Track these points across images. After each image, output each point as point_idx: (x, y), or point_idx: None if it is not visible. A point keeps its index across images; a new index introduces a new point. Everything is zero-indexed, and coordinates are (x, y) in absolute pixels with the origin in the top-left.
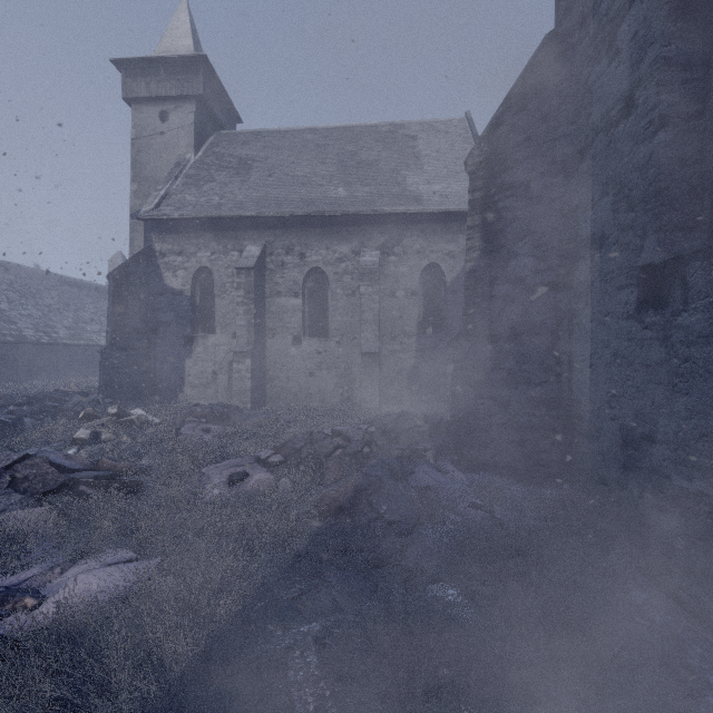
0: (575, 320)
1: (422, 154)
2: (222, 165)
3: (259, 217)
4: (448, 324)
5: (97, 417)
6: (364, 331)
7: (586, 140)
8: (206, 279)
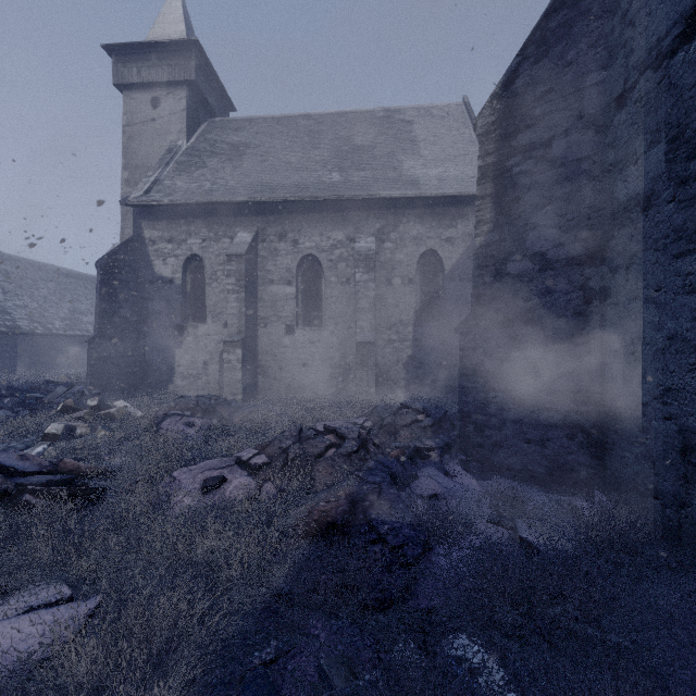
0: (610, 299)
1: (419, 138)
2: (214, 151)
3: (250, 203)
4: (446, 313)
5: (77, 409)
6: (359, 320)
7: (626, 84)
8: (197, 266)
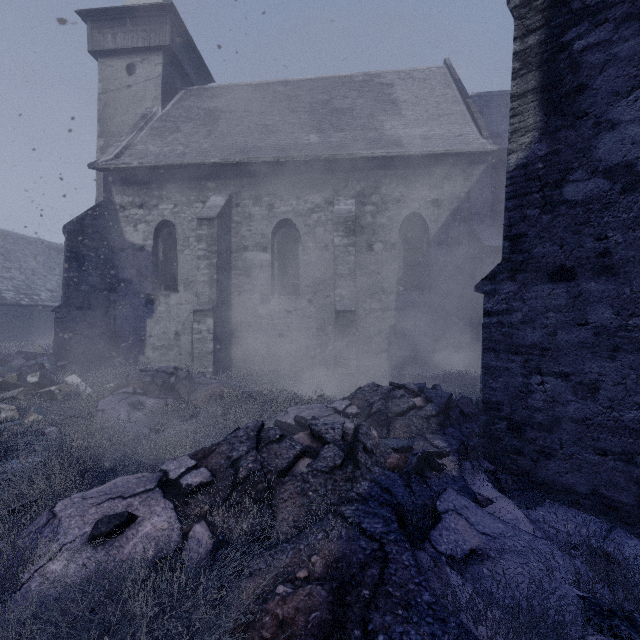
0: None
1: (400, 100)
2: (189, 117)
3: (224, 165)
4: (431, 280)
5: (19, 386)
6: (339, 287)
7: None
8: (169, 233)
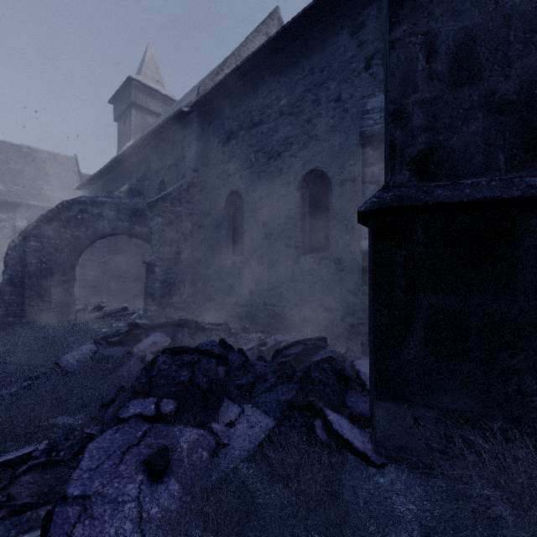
0: None
1: (50, 173)
2: None
3: None
4: None
5: None
6: None
7: None
8: None
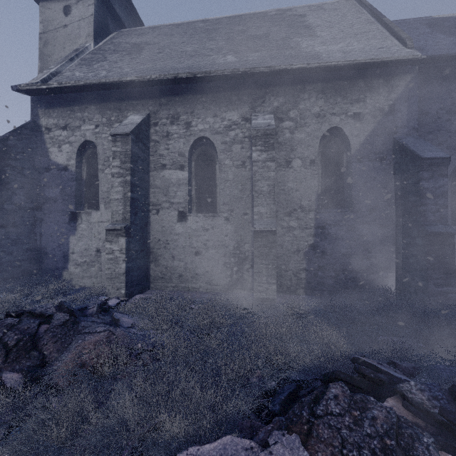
0: None
1: (313, 25)
2: (116, 49)
3: (142, 85)
4: (353, 197)
5: None
6: (257, 204)
7: None
8: (92, 153)
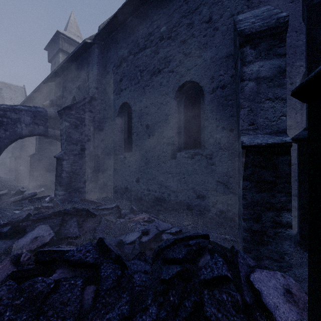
0: None
1: (5, 97)
2: None
3: None
4: None
5: None
6: None
7: None
8: None
